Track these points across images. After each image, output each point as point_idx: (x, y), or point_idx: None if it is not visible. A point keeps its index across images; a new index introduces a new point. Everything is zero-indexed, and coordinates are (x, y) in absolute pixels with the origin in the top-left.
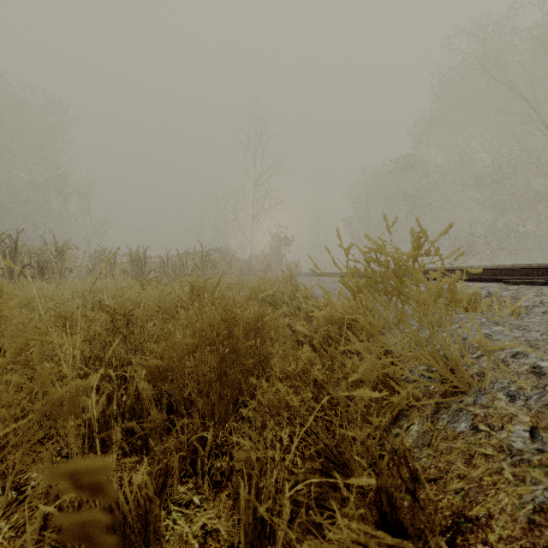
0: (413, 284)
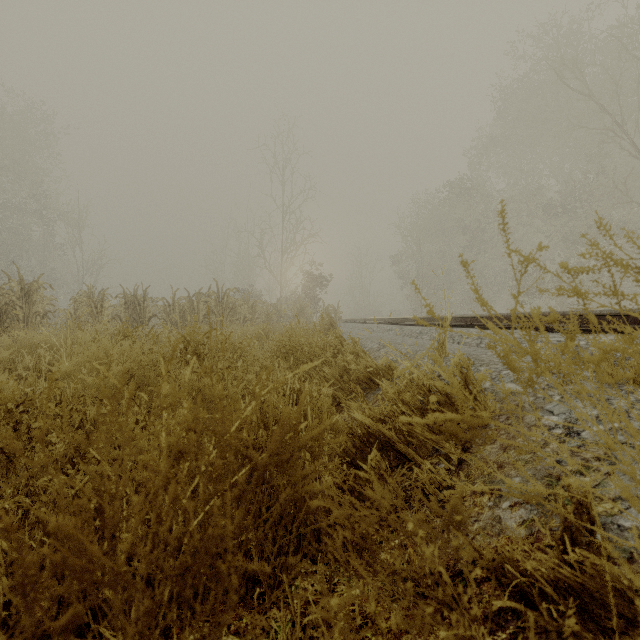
0: None
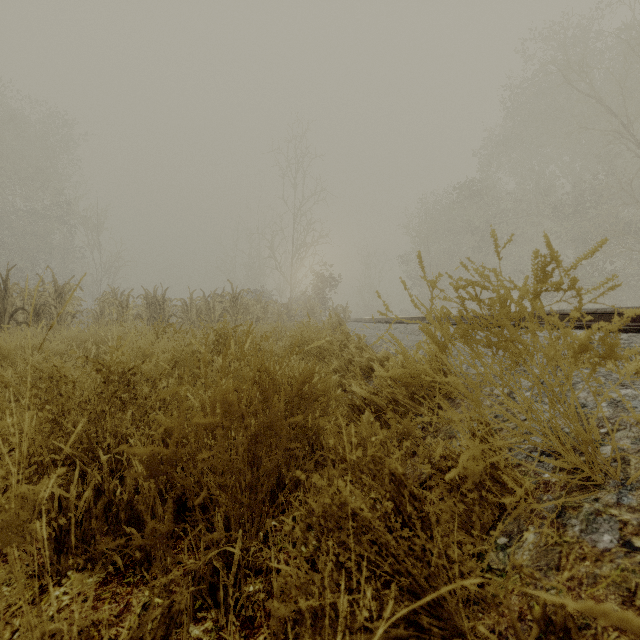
0: (530, 332)
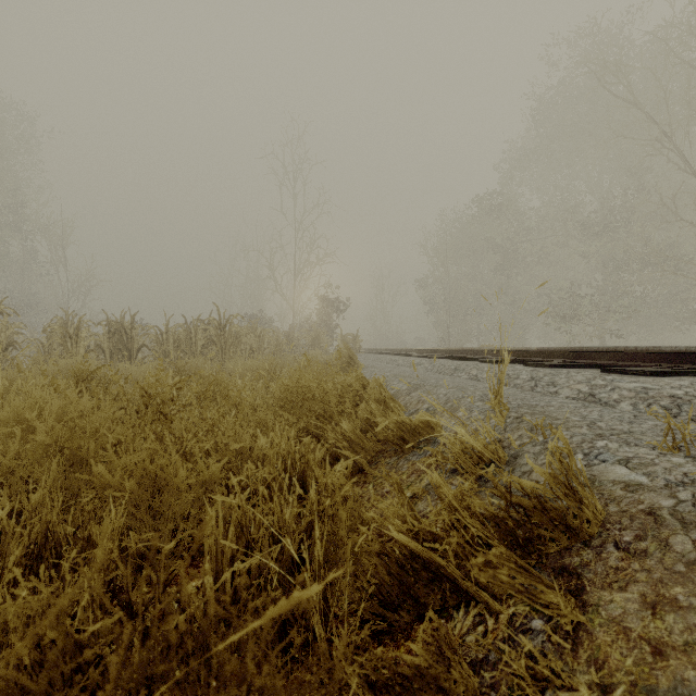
0: None
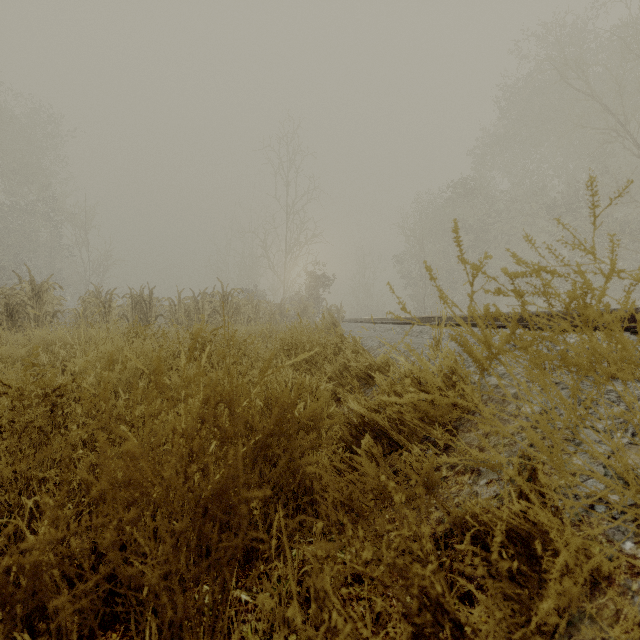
0: (634, 346)
